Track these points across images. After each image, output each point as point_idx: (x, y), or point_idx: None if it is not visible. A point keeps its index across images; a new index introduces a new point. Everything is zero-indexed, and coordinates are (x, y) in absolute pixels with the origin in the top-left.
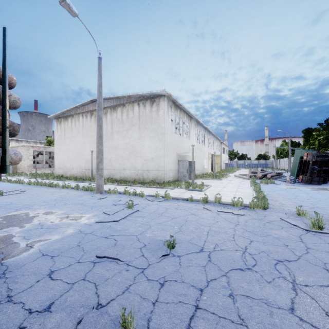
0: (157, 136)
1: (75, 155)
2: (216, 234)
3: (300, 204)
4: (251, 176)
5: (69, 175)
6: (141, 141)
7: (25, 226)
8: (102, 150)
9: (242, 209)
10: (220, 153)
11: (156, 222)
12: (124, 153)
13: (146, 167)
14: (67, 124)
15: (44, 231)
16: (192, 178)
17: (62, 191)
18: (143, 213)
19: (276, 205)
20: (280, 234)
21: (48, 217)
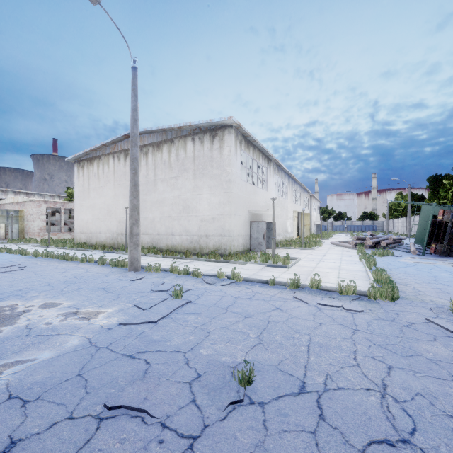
0: (220, 186)
1: (103, 214)
2: (324, 351)
3: (447, 291)
4: (356, 244)
5: (94, 242)
6: (196, 193)
7: (2, 332)
8: (137, 207)
9: (357, 301)
10: (309, 211)
11: (219, 325)
12: (173, 211)
13: (204, 232)
14: (91, 169)
15: (30, 342)
16: (272, 247)
17: (80, 267)
18: (198, 307)
19: (409, 292)
20: (437, 352)
21: (45, 314)
